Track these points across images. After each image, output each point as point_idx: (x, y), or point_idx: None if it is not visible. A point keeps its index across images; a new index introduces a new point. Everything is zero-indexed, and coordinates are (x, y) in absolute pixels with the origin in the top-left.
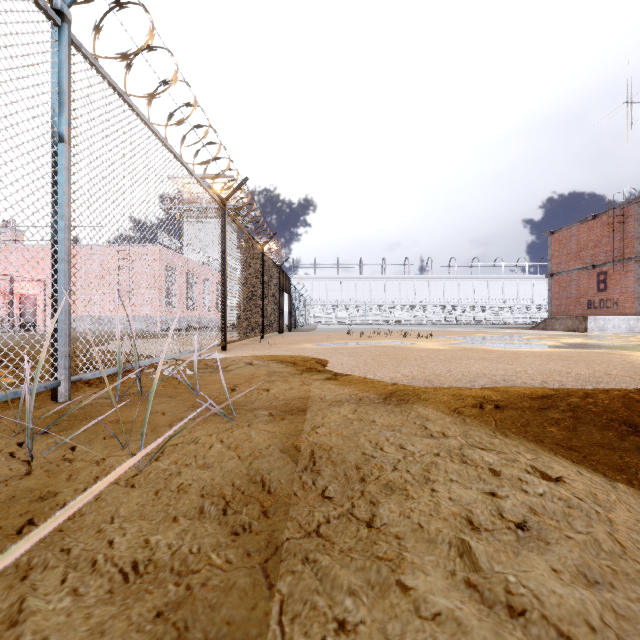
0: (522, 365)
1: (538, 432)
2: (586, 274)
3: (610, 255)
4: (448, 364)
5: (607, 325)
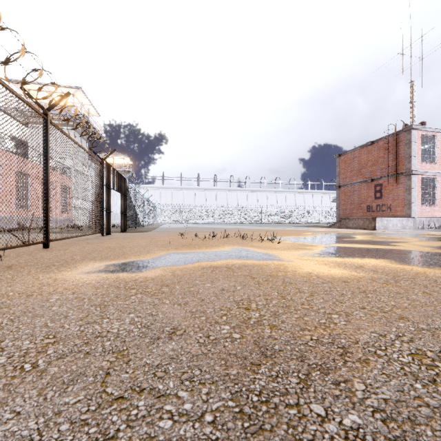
0: None
1: None
2: (366, 186)
3: (385, 171)
4: None
5: (389, 224)
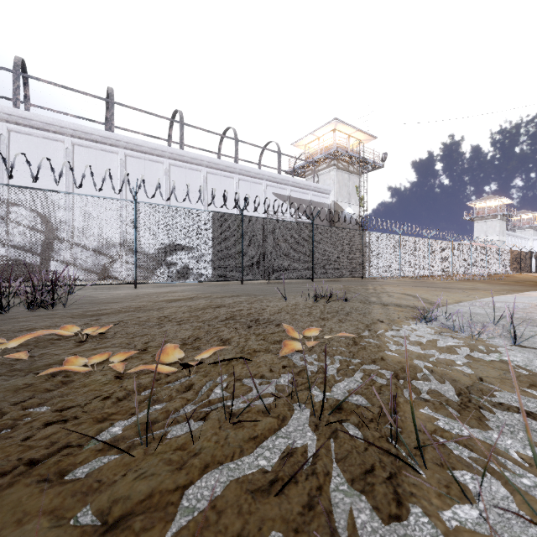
0: None
1: None
2: None
3: None
4: None
5: None
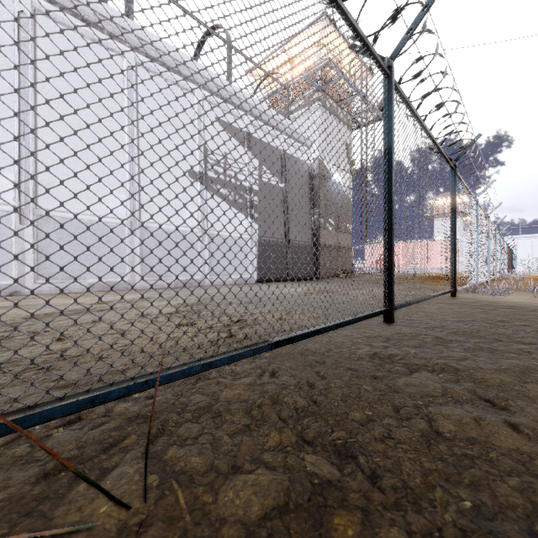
0: None
1: None
2: None
3: None
4: None
5: None
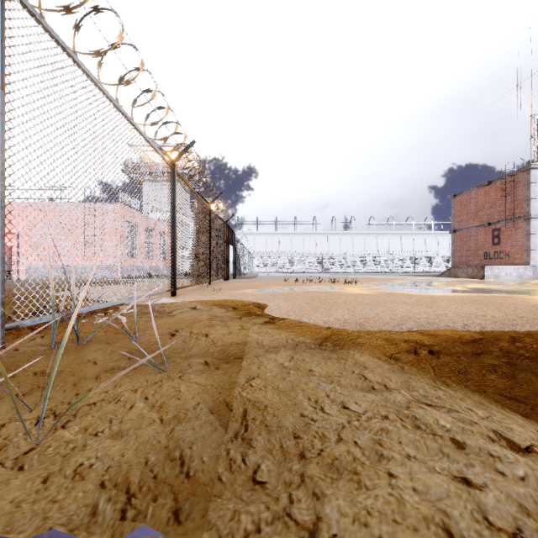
0: (440, 308)
1: (478, 381)
2: (483, 230)
3: (503, 214)
4: (375, 308)
5: (501, 273)
